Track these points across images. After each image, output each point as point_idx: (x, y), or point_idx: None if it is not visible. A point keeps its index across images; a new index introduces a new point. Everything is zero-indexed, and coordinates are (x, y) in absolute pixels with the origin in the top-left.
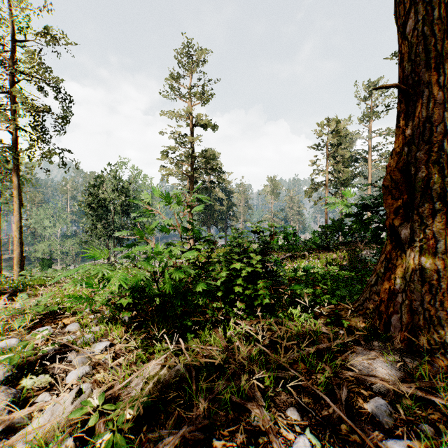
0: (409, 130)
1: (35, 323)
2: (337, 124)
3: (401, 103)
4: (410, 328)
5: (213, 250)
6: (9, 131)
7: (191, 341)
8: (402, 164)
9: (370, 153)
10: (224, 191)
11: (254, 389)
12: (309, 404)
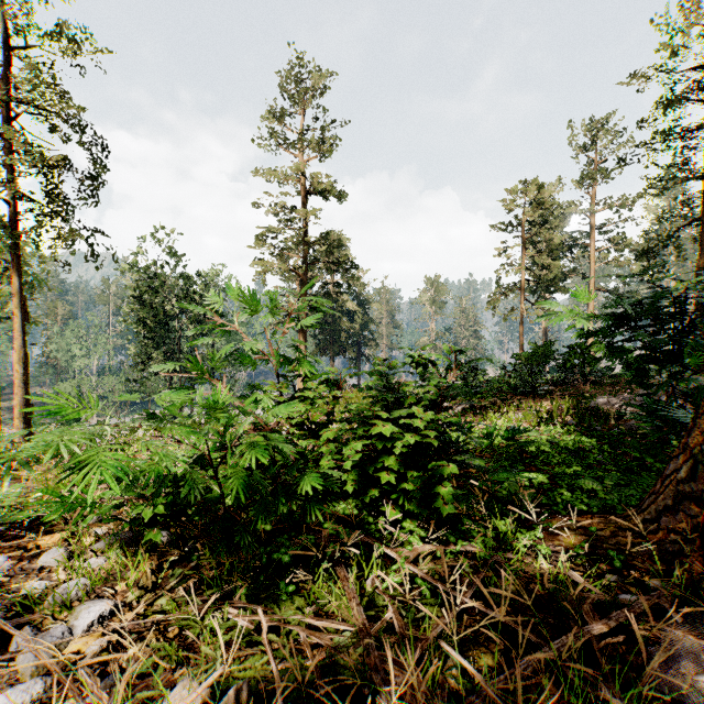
0: None
1: None
2: (539, 189)
3: None
4: None
5: (337, 399)
6: (6, 201)
7: (287, 605)
8: None
9: (593, 237)
10: (356, 299)
11: None
12: None
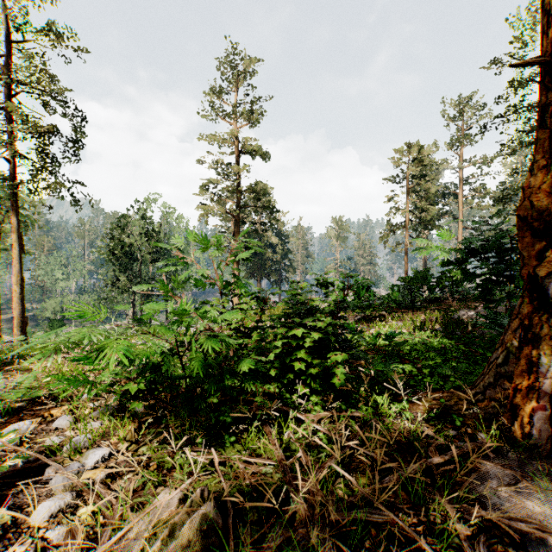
0: None
1: (11, 415)
2: (419, 150)
3: (546, 91)
4: None
5: (263, 310)
6: (7, 159)
7: (230, 449)
8: (550, 184)
9: (461, 187)
10: (278, 235)
11: (331, 547)
12: None
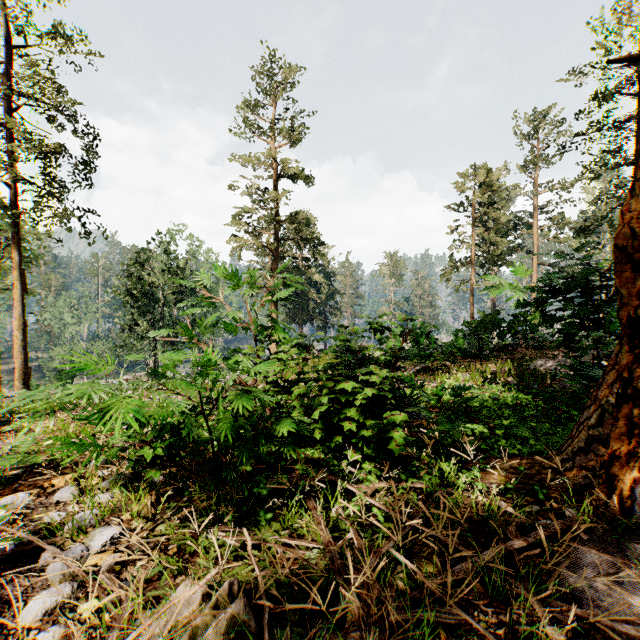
0: None
1: (4, 486)
2: (488, 173)
3: None
4: None
5: (306, 360)
6: (7, 184)
7: (266, 529)
8: None
9: (536, 217)
10: (322, 272)
11: None
12: None
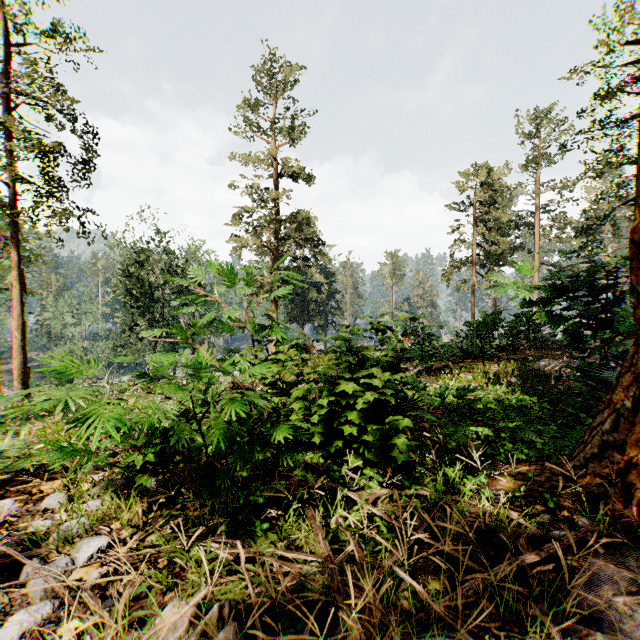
0: None
1: None
2: (489, 172)
3: None
4: None
5: (305, 361)
6: (6, 183)
7: (262, 540)
8: None
9: (538, 216)
10: (323, 272)
11: None
12: None
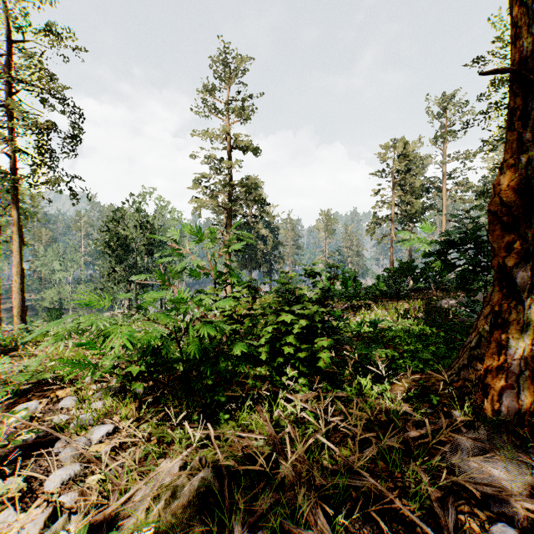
0: (526, 134)
1: (19, 396)
2: (405, 146)
3: (515, 96)
4: (532, 410)
5: (255, 299)
6: (8, 154)
7: (225, 426)
8: (518, 181)
9: (445, 181)
10: (268, 227)
11: (315, 507)
12: (398, 533)
